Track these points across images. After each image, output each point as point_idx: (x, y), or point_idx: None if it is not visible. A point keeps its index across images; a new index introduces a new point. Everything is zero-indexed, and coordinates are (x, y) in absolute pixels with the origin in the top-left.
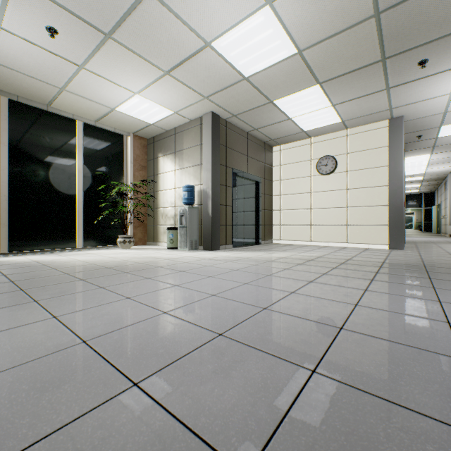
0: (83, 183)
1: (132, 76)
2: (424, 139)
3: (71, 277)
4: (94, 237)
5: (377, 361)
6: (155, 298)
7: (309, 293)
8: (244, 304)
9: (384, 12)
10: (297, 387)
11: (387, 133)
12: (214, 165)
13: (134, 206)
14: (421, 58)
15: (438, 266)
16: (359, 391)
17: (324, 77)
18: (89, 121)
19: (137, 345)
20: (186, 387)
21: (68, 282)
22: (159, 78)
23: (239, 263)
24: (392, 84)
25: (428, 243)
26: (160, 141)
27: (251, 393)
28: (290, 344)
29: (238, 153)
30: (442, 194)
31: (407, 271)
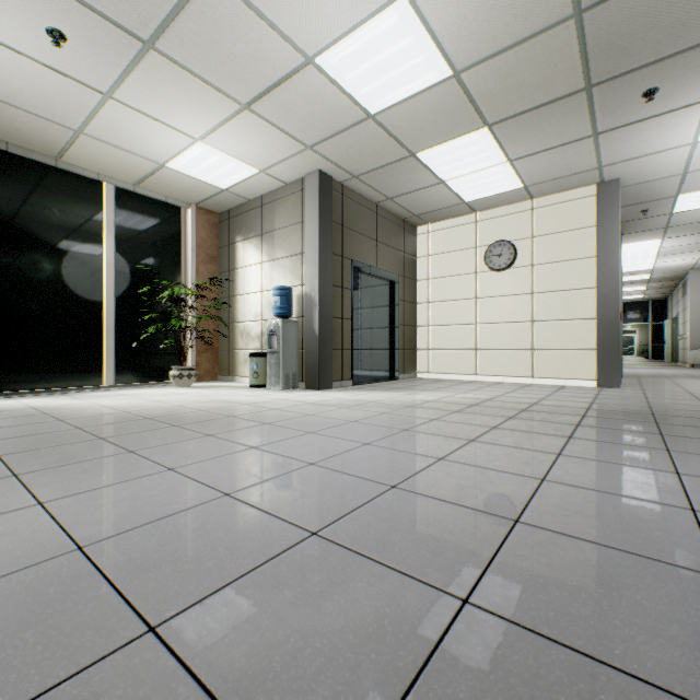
0: (115, 283)
1: (190, 111)
2: (652, 216)
3: (85, 434)
4: (133, 369)
5: (574, 582)
6: (215, 469)
7: (467, 460)
8: (359, 480)
9: (589, 10)
10: (434, 632)
11: (595, 206)
12: (323, 254)
13: (198, 319)
14: (647, 85)
15: (674, 414)
16: (542, 639)
17: (495, 115)
18: (125, 184)
19: (168, 554)
20: (240, 635)
21: (78, 443)
22: (234, 115)
23: (361, 411)
24: (603, 127)
25: (657, 377)
26: (238, 216)
27: (354, 645)
28: (430, 551)
29: (362, 237)
30: (679, 302)
31: (626, 423)
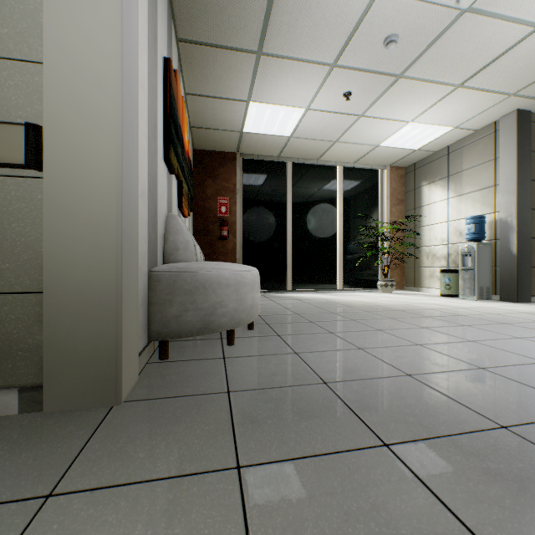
0: (342, 226)
1: (411, 106)
2: None
3: (376, 315)
4: (351, 280)
5: None
6: (508, 346)
7: None
8: None
9: None
10: None
11: None
12: (520, 183)
13: (390, 245)
14: None
15: None
16: None
17: None
18: (348, 164)
19: None
20: None
21: (382, 319)
22: (445, 96)
23: None
24: None
25: None
26: (423, 166)
27: None
28: None
29: None
30: None
31: None
